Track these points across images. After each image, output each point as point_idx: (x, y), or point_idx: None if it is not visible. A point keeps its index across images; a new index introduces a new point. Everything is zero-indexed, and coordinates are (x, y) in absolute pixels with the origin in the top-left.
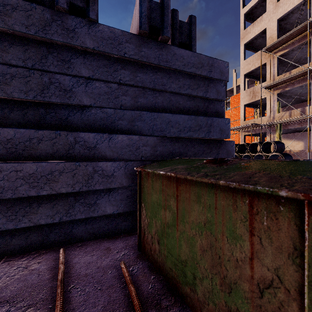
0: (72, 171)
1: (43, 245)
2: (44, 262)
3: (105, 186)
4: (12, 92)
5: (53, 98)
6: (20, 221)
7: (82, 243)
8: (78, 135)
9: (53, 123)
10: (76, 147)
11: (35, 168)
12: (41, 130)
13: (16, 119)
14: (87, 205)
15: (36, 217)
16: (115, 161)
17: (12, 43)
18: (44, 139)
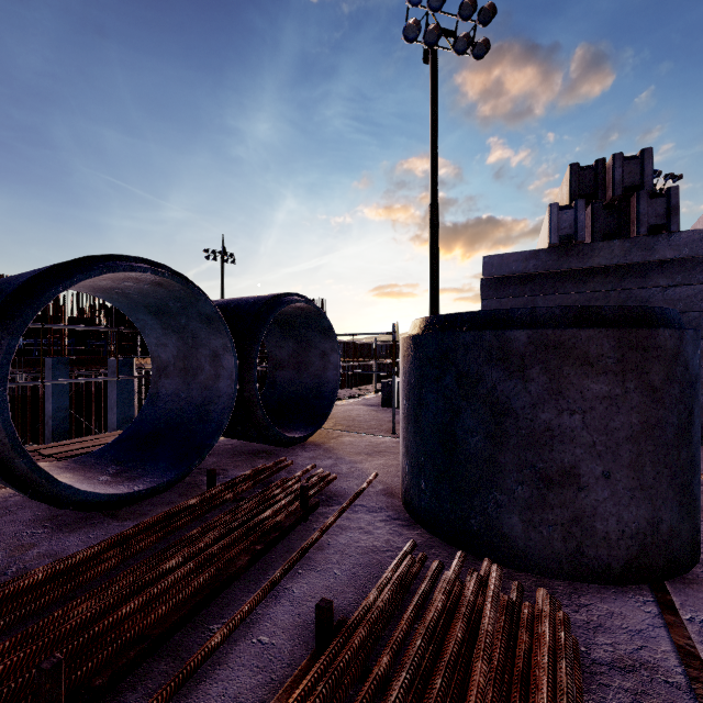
0: None
1: None
2: None
3: None
4: None
5: None
6: None
7: None
8: None
9: None
10: None
11: None
12: None
13: None
14: None
15: None
16: (702, 366)
17: (596, 274)
18: None
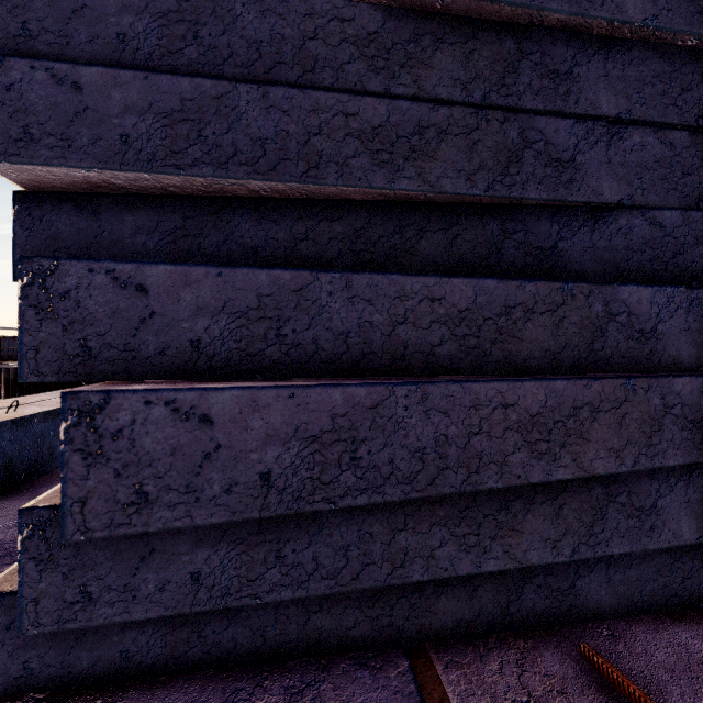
0: (618, 408)
1: (506, 619)
2: (576, 694)
3: (687, 455)
4: (439, 177)
5: (530, 188)
6: (486, 551)
7: (603, 623)
8: (614, 294)
9: (520, 263)
10: (608, 332)
11: (541, 399)
12: (530, 281)
13: (433, 255)
14: (634, 514)
15: (519, 542)
16: None
17: (440, 39)
18: (537, 309)
